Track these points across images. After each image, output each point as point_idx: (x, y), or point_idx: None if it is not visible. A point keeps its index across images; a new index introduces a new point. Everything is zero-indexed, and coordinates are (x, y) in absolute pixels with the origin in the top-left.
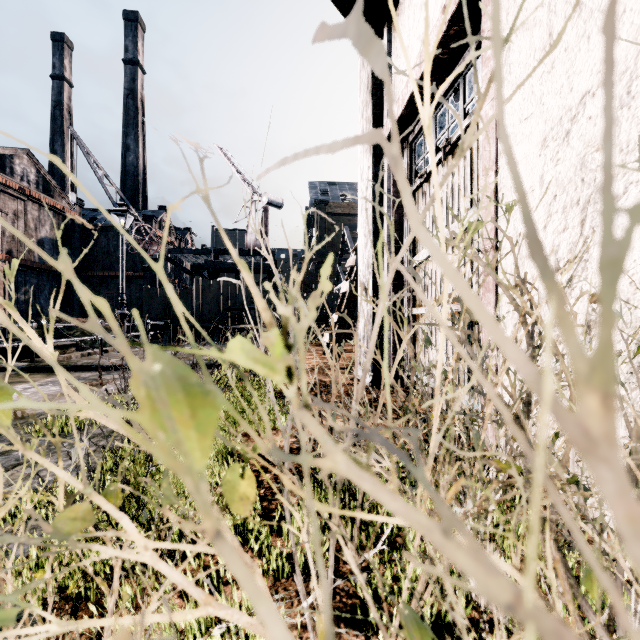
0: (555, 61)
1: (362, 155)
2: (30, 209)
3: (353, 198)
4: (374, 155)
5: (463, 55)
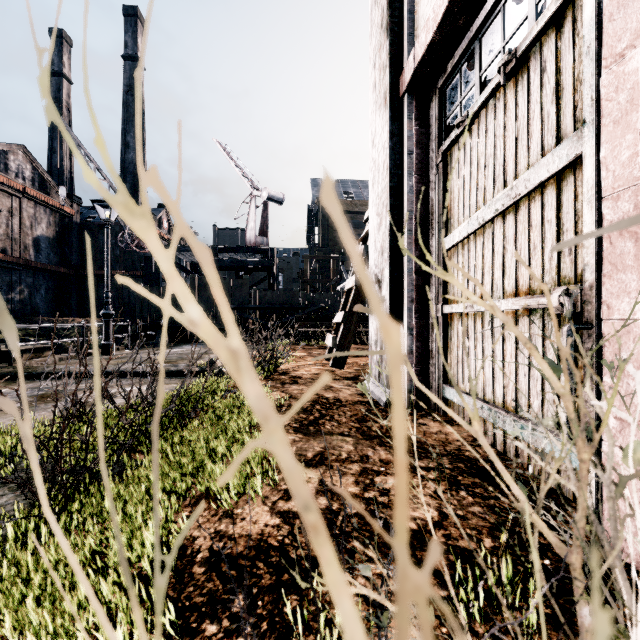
0: None
1: (374, 115)
2: (25, 206)
3: (356, 195)
4: (391, 108)
5: None
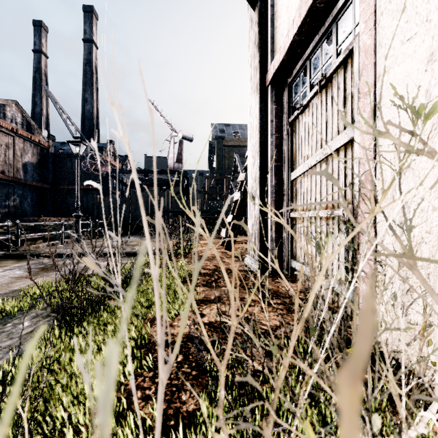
0: None
1: (250, 96)
2: (17, 142)
3: (242, 135)
4: (260, 94)
5: (336, 4)
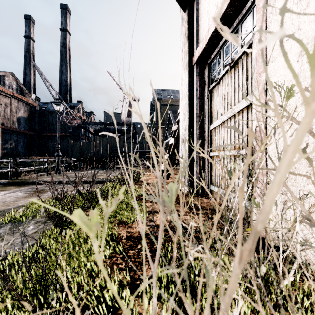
0: (309, 2)
1: (182, 71)
2: (13, 102)
3: (174, 97)
4: (189, 70)
5: (241, 11)
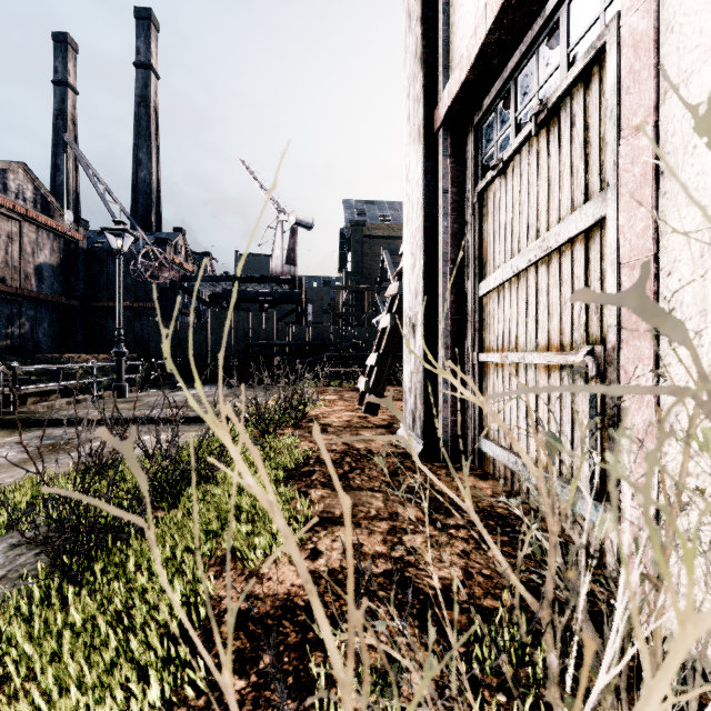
0: None
1: (408, 148)
2: (26, 231)
3: (394, 219)
4: (425, 144)
5: None
